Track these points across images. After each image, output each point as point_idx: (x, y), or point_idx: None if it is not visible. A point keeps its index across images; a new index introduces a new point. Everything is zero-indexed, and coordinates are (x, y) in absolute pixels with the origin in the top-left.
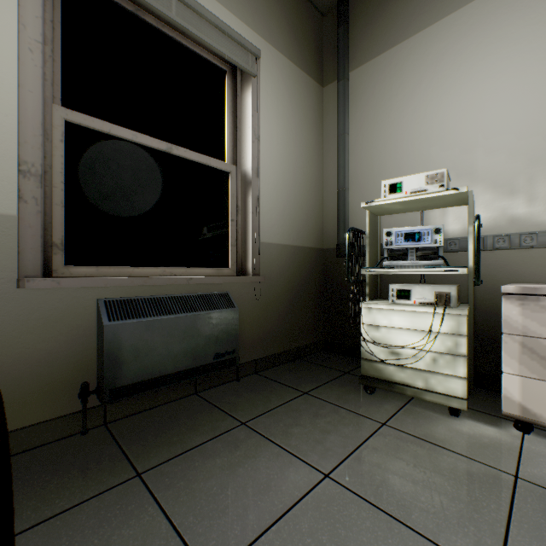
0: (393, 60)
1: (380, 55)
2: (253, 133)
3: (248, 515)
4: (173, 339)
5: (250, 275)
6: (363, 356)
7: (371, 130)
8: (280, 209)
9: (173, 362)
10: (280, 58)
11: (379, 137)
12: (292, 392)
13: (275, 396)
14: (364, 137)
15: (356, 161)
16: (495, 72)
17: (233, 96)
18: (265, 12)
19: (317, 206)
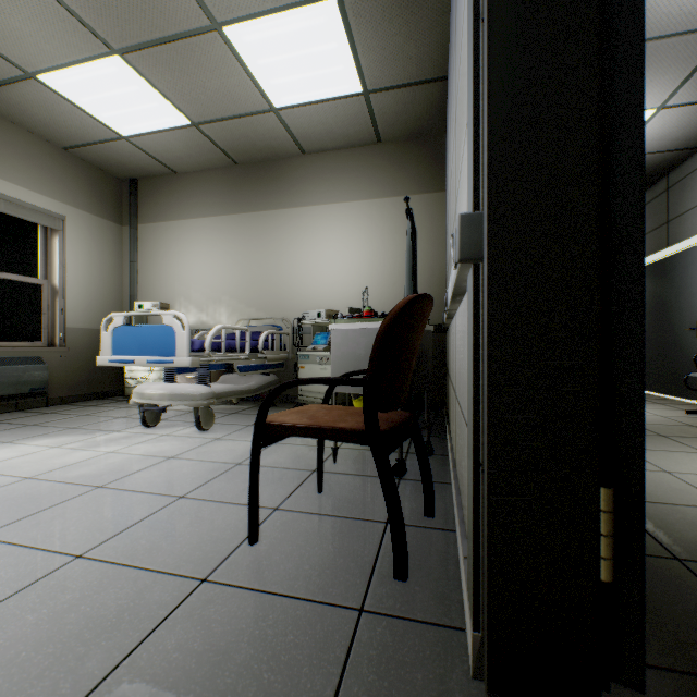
0: (160, 229)
1: (154, 223)
2: (61, 263)
3: (47, 421)
4: (4, 379)
5: (58, 346)
6: (127, 386)
7: (150, 263)
8: (84, 306)
9: (4, 390)
10: (84, 214)
11: (154, 269)
12: (84, 406)
13: (72, 408)
14: (146, 267)
15: (142, 279)
16: (198, 256)
17: (46, 237)
18: (71, 189)
19: (118, 303)
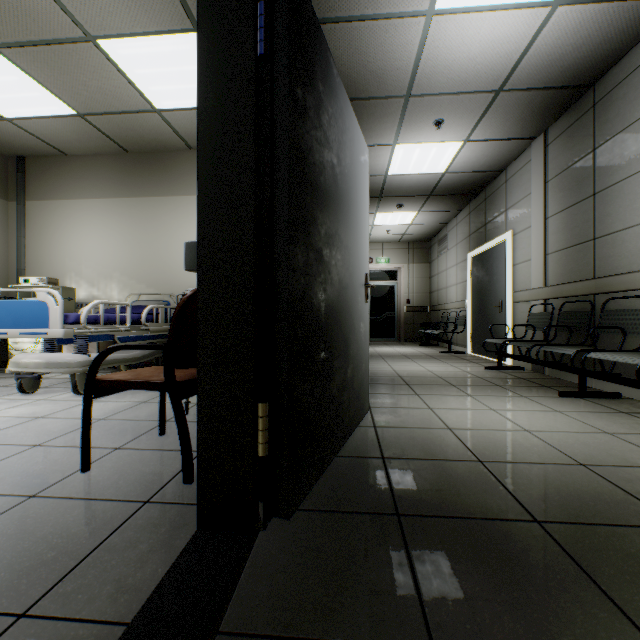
0: (50, 207)
1: (44, 201)
2: None
3: None
4: None
5: None
6: (11, 357)
7: (39, 239)
8: None
9: None
10: None
11: (43, 245)
12: None
13: None
14: (35, 242)
15: (30, 254)
16: (89, 234)
17: None
18: None
19: (3, 276)
